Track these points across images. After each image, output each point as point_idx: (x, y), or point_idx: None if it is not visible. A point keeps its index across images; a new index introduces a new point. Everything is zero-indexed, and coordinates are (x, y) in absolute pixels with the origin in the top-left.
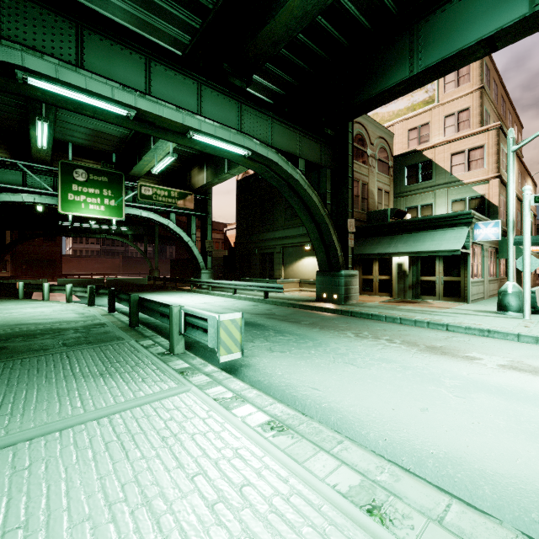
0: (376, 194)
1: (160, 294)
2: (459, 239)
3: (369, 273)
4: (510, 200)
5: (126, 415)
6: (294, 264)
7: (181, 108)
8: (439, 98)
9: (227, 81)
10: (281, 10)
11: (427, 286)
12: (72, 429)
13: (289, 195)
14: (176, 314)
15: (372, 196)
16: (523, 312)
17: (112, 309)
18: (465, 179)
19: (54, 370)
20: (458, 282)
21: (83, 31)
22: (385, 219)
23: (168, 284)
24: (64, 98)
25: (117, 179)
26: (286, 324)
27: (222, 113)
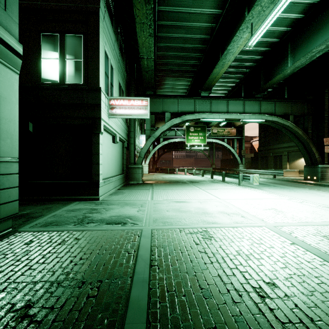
0: None
1: None
2: None
3: None
4: None
5: (236, 189)
6: (295, 161)
7: (238, 113)
8: None
9: (254, 97)
10: (275, 78)
11: None
12: (228, 189)
13: (285, 131)
14: (240, 175)
15: None
16: None
17: (212, 177)
18: None
19: (215, 185)
20: None
21: (211, 101)
22: None
23: (221, 171)
24: (207, 120)
25: (204, 128)
26: (279, 185)
27: (252, 108)
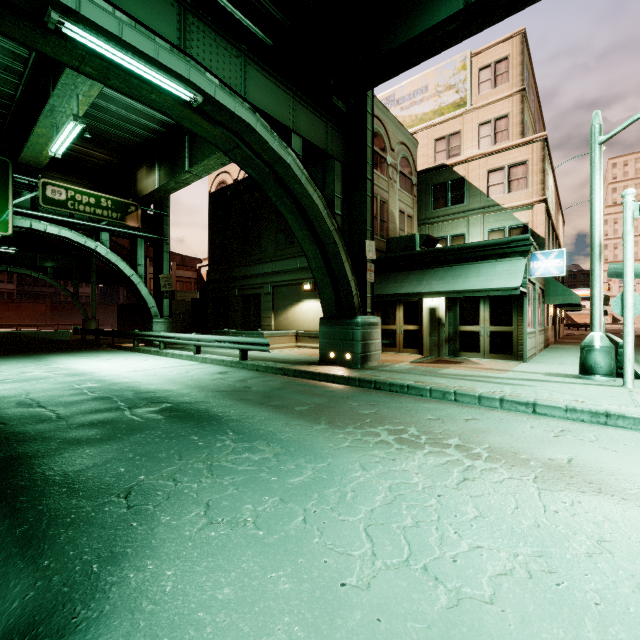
0: (397, 218)
1: (76, 355)
2: (515, 274)
3: (391, 321)
4: (597, 214)
5: None
6: (289, 310)
7: None
8: (472, 101)
9: None
10: None
11: (468, 339)
12: None
13: (276, 195)
14: None
15: (393, 219)
16: (623, 377)
17: None
18: (504, 203)
19: None
20: (510, 333)
21: None
22: (412, 248)
23: (107, 339)
24: None
25: None
26: (265, 414)
27: (144, 12)
